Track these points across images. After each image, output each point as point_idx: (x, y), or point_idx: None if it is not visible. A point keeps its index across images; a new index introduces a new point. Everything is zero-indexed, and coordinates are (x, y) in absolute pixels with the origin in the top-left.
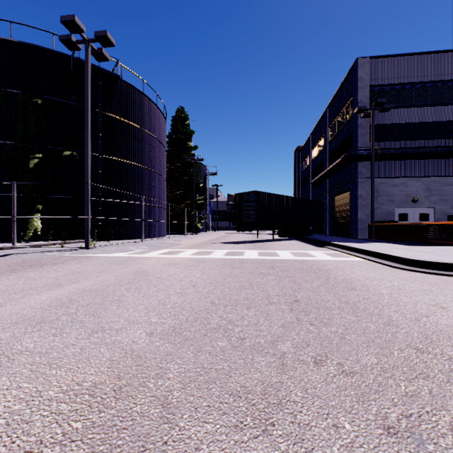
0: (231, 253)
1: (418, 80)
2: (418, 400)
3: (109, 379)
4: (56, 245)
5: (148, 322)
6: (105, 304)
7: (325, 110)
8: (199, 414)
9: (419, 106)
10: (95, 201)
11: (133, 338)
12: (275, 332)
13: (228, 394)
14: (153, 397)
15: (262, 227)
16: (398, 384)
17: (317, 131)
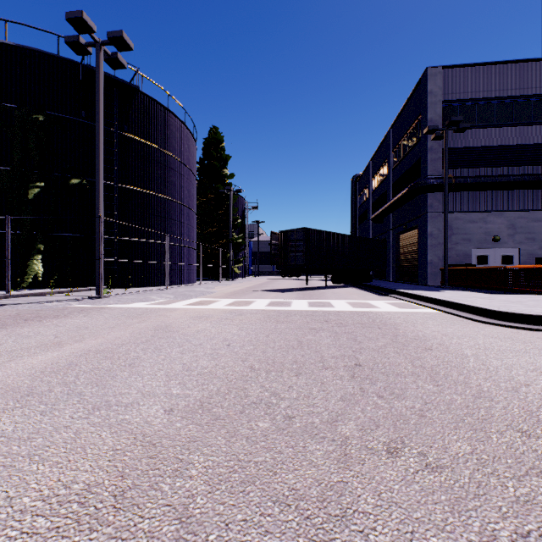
0: (275, 304)
1: (500, 94)
2: (535, 509)
3: (109, 478)
4: (61, 293)
5: (167, 394)
6: (113, 370)
7: (389, 130)
8: (231, 533)
9: (501, 126)
10: (109, 240)
11: (146, 417)
12: (333, 408)
13: (272, 501)
14: (167, 506)
15: (312, 272)
16: (504, 484)
17: (378, 156)
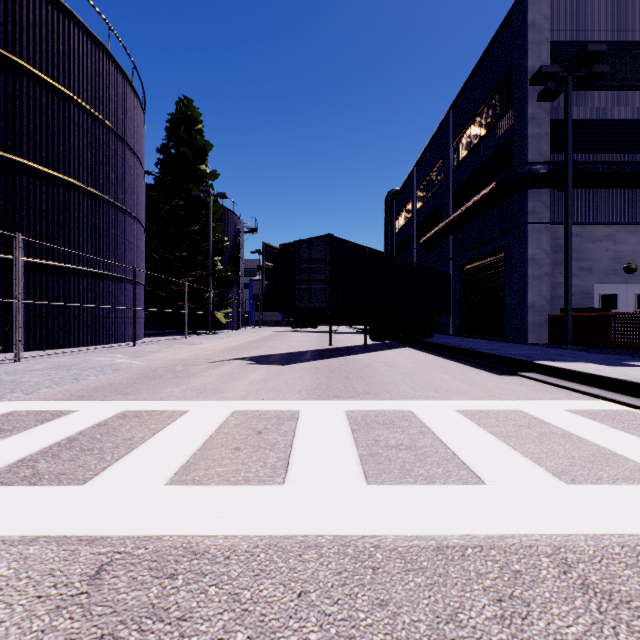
0: (231, 440)
1: (636, 38)
2: None
3: None
4: None
5: None
6: None
7: (447, 113)
8: None
9: (637, 88)
10: None
11: None
12: None
13: None
14: None
15: (341, 321)
16: None
17: (428, 157)
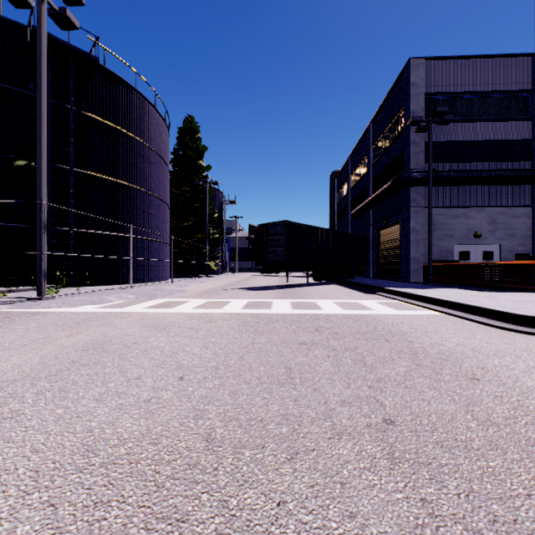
0: (253, 305)
1: (481, 89)
2: None
3: None
4: None
5: None
6: None
7: (369, 125)
8: None
9: (482, 121)
10: (64, 232)
11: None
12: None
13: None
14: None
15: (293, 268)
16: None
17: (358, 151)
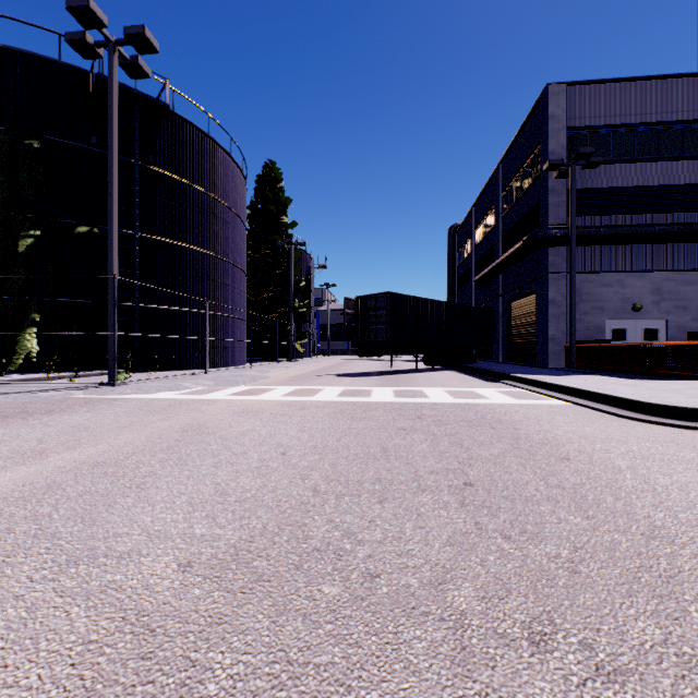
0: (349, 393)
1: (642, 120)
2: None
3: None
4: (62, 379)
5: (187, 535)
6: (112, 494)
7: (497, 167)
8: None
9: (643, 161)
10: (129, 308)
11: (148, 578)
12: (438, 557)
13: None
14: None
15: (398, 350)
16: None
17: (483, 200)
